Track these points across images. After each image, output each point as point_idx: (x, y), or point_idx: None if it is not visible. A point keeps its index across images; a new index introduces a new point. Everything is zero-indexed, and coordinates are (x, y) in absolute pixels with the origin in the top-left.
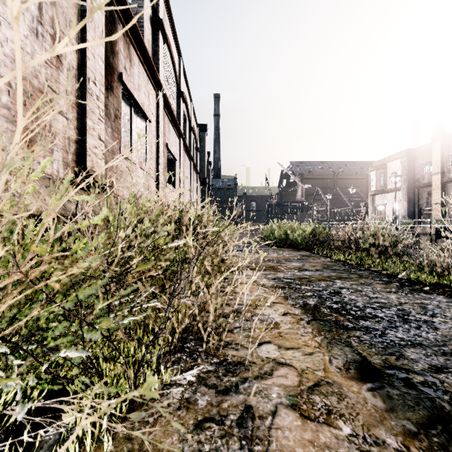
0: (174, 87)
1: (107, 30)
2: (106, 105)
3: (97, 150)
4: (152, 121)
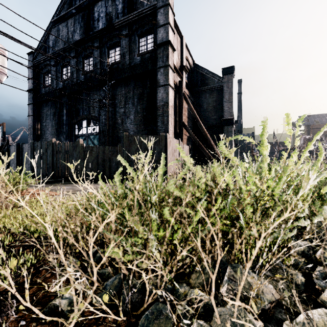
0: None
1: None
2: None
3: None
4: None
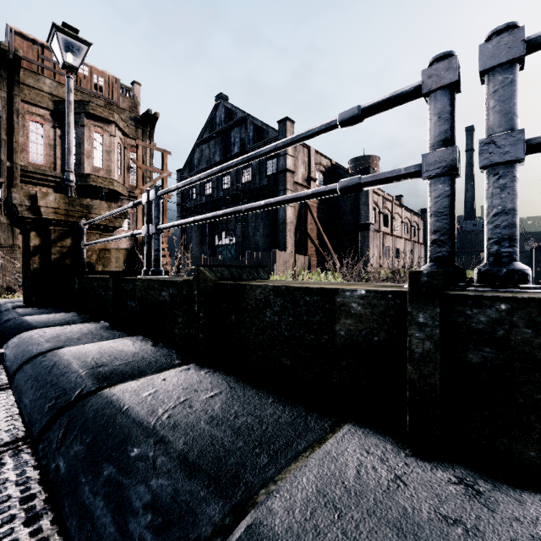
0: (399, 222)
1: (382, 240)
2: (382, 253)
3: (381, 261)
4: (390, 245)
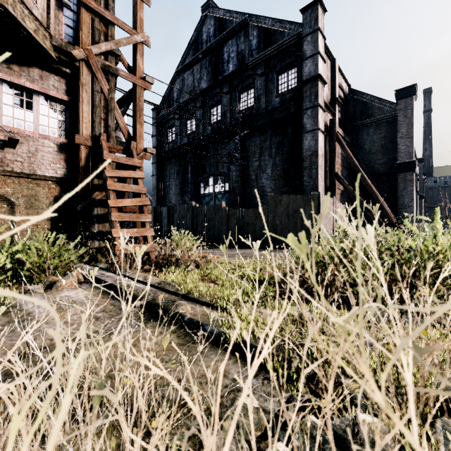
0: None
1: None
2: None
3: None
4: None
